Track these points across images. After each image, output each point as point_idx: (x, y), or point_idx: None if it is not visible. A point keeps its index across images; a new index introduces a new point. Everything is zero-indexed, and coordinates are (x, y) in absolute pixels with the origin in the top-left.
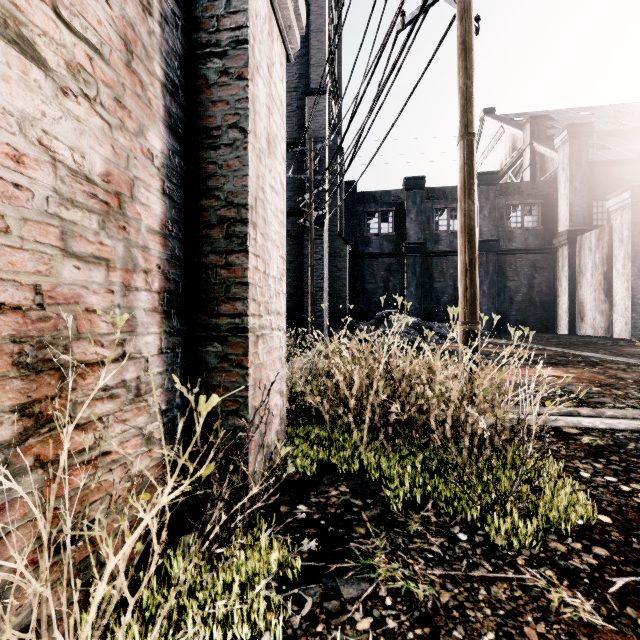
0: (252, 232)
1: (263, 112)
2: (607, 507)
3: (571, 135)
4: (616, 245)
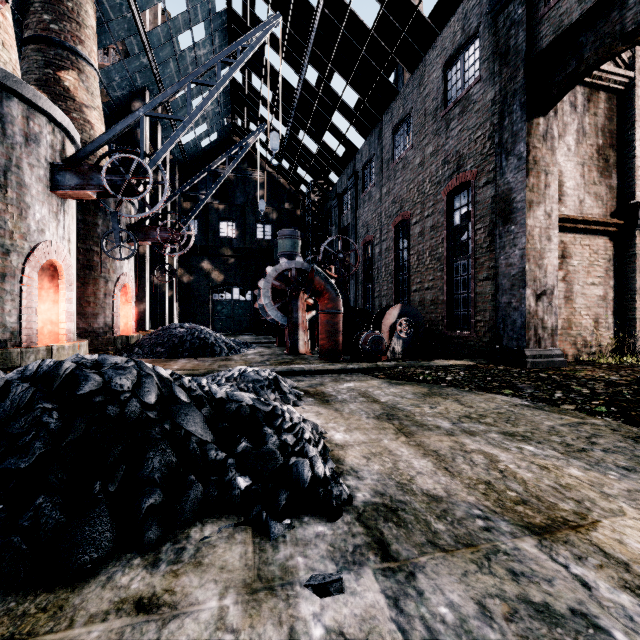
0: (638, 296)
1: None
2: None
3: None
4: None
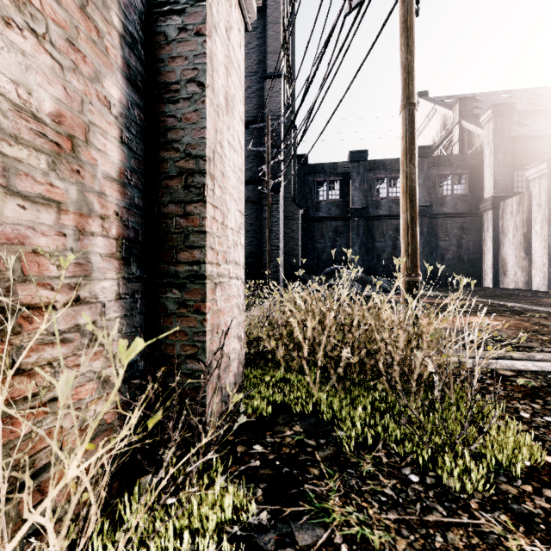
0: (210, 183)
1: (221, 71)
2: (550, 448)
3: (495, 114)
4: (535, 209)
